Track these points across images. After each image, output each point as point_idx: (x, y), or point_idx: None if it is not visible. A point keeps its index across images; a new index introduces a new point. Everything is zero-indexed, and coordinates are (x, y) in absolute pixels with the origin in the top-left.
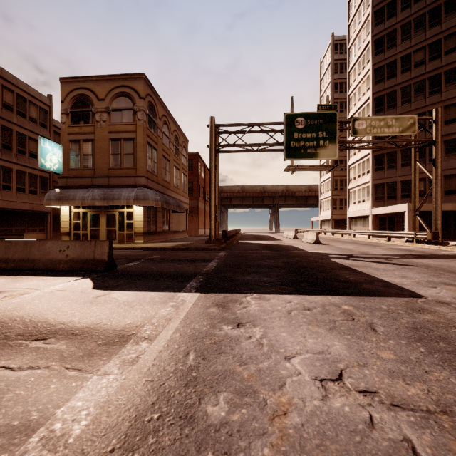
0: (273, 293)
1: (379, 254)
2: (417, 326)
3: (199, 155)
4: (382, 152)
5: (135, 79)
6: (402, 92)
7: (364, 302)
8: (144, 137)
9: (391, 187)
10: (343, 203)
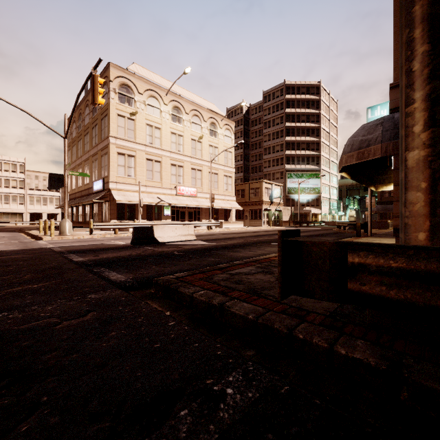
0: None
1: None
2: None
3: None
4: None
5: None
6: None
7: None
8: None
9: None
10: None
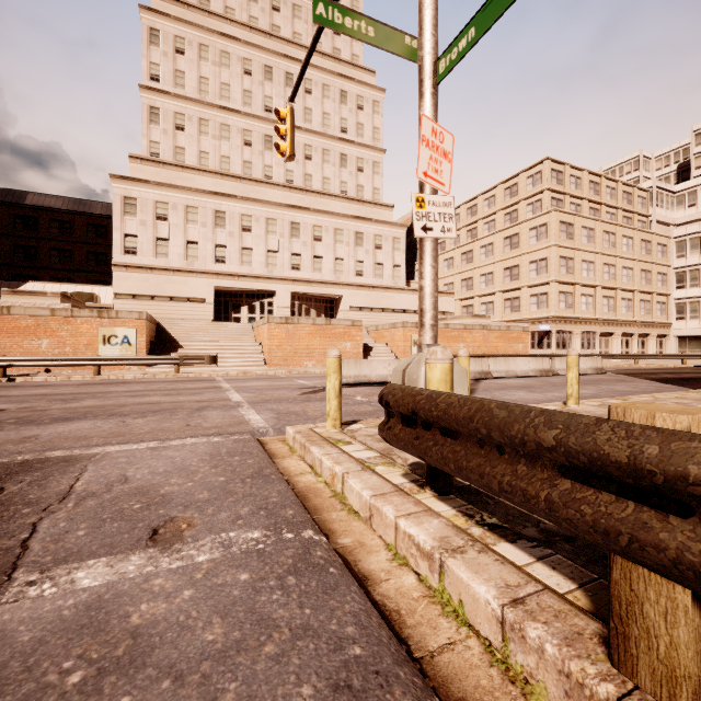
0: None
1: None
2: (70, 412)
3: None
4: None
5: None
6: None
7: (2, 418)
8: None
9: None
10: None
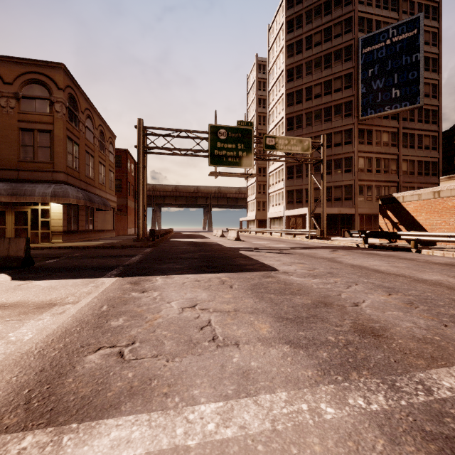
0: (179, 274)
1: (278, 247)
2: (258, 284)
3: (129, 152)
4: (293, 164)
5: (52, 68)
6: (306, 116)
7: (238, 275)
8: (63, 130)
9: (299, 193)
10: (266, 205)
